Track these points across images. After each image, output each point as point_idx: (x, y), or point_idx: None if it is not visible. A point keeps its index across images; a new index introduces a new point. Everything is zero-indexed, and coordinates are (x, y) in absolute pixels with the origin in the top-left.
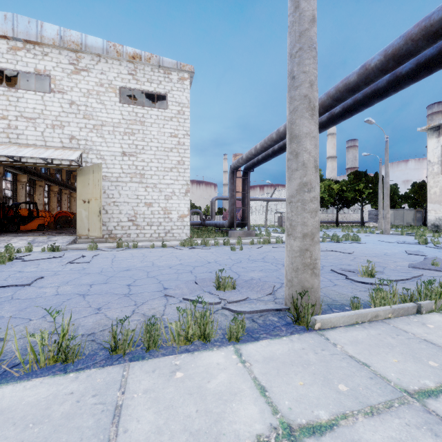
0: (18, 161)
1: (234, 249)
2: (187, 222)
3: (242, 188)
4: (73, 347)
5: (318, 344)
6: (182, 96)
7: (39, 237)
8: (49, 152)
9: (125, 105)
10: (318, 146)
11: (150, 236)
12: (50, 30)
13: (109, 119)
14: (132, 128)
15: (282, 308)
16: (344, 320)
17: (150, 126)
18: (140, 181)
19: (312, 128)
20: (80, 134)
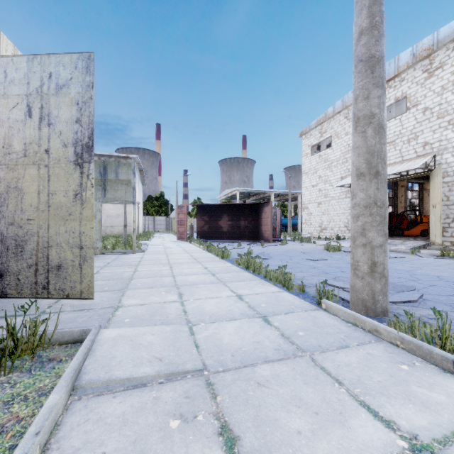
0: None
1: None
2: None
3: None
4: (260, 270)
5: (301, 306)
6: None
7: (396, 240)
8: (400, 167)
9: None
10: (363, 153)
11: None
12: (404, 57)
13: None
14: None
15: (344, 299)
16: (343, 314)
17: None
18: None
19: (355, 140)
20: (433, 137)
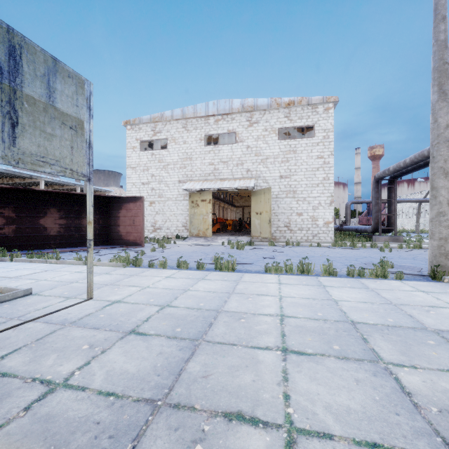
0: (220, 190)
1: (383, 251)
2: (331, 228)
3: (388, 196)
4: (335, 271)
5: (443, 285)
6: (327, 123)
7: (230, 237)
8: (237, 183)
9: (282, 141)
10: None
11: (300, 238)
12: (236, 103)
13: (271, 153)
14: (287, 157)
15: (425, 275)
16: None
17: (300, 153)
18: (293, 197)
19: (445, 184)
20: (253, 167)
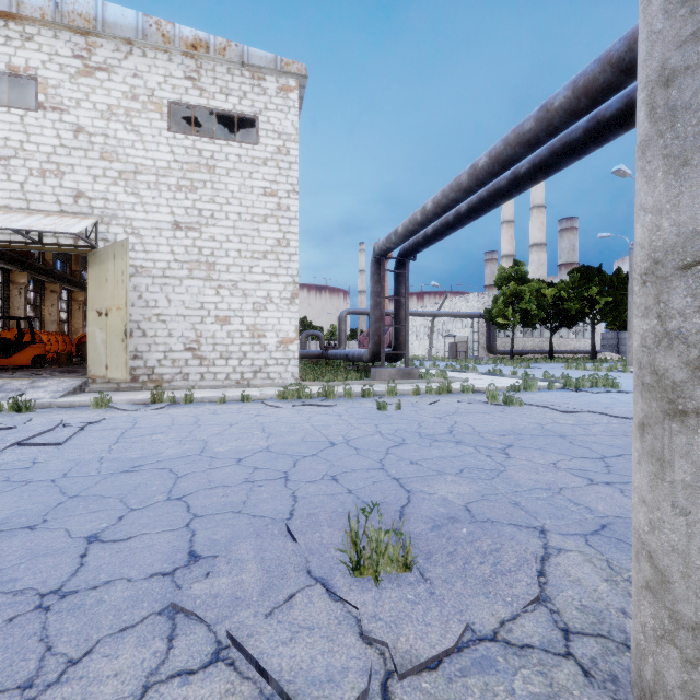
0: None
1: (384, 407)
2: (294, 353)
3: (395, 291)
4: None
5: None
6: (285, 120)
7: (14, 380)
8: (30, 220)
9: (179, 135)
10: None
11: (225, 378)
12: None
13: (149, 160)
14: (192, 177)
15: None
16: None
17: (225, 175)
18: (207, 277)
19: None
20: (94, 188)
